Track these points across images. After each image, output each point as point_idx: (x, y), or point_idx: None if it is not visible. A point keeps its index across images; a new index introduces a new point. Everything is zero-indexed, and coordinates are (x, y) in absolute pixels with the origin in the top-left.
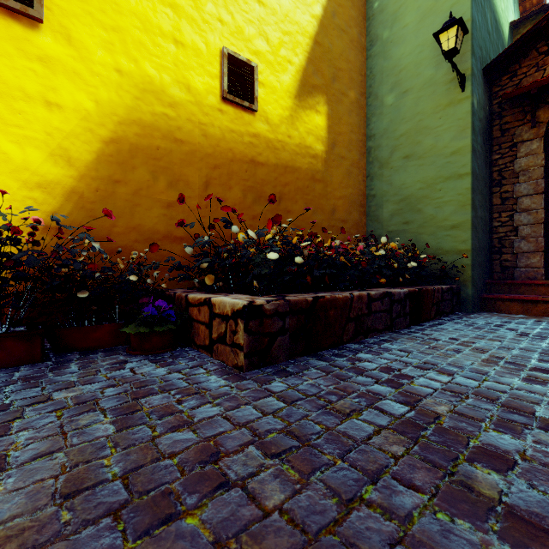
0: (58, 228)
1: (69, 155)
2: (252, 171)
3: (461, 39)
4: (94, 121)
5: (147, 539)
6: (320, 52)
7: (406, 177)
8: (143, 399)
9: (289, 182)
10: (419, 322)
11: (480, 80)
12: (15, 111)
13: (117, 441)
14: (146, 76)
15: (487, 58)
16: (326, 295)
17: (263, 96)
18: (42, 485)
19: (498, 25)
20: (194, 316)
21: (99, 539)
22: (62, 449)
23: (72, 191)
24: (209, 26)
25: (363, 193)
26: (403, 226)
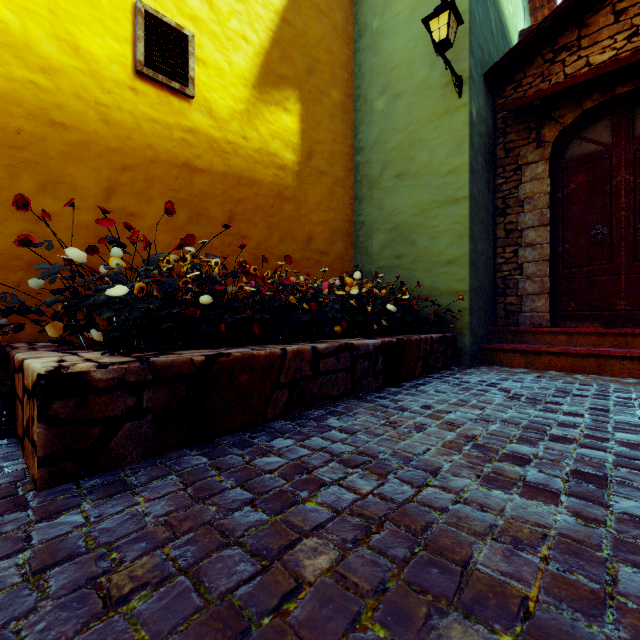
0: None
1: None
2: (186, 178)
3: (454, 29)
4: None
5: None
6: (290, 34)
7: (398, 200)
8: None
9: (244, 198)
10: (398, 383)
11: (481, 87)
12: None
13: None
14: None
15: (490, 64)
16: (235, 352)
17: (204, 79)
18: None
19: (505, 29)
20: (16, 387)
21: None
22: None
23: None
24: None
25: (350, 219)
26: (395, 260)
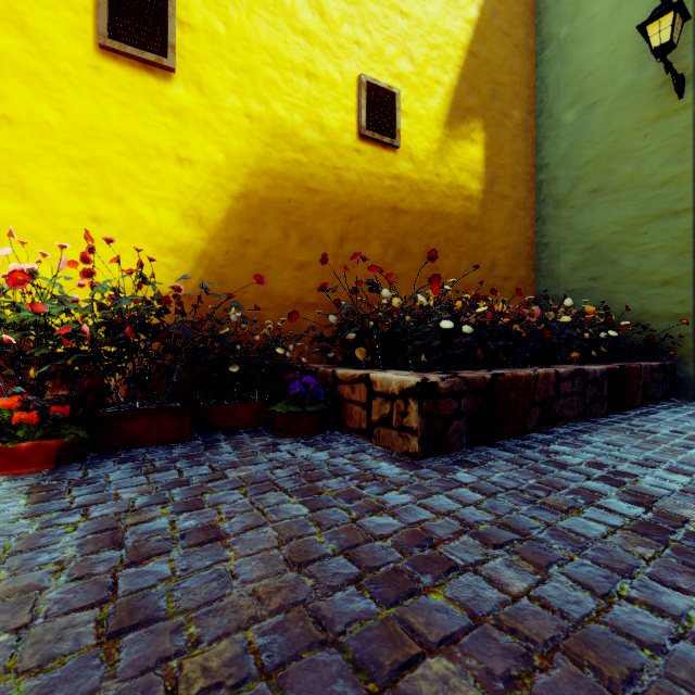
0: (198, 296)
1: (200, 215)
2: (393, 221)
3: (679, 28)
4: (225, 175)
5: (402, 608)
6: (476, 65)
7: (593, 218)
8: (320, 482)
9: (437, 232)
10: (621, 410)
11: None
12: (149, 171)
13: (317, 520)
14: (277, 119)
15: None
16: (505, 372)
17: (407, 128)
18: (269, 553)
19: None
20: (345, 395)
21: (353, 602)
22: (267, 524)
23: (203, 255)
24: (345, 51)
25: (531, 241)
26: (589, 282)
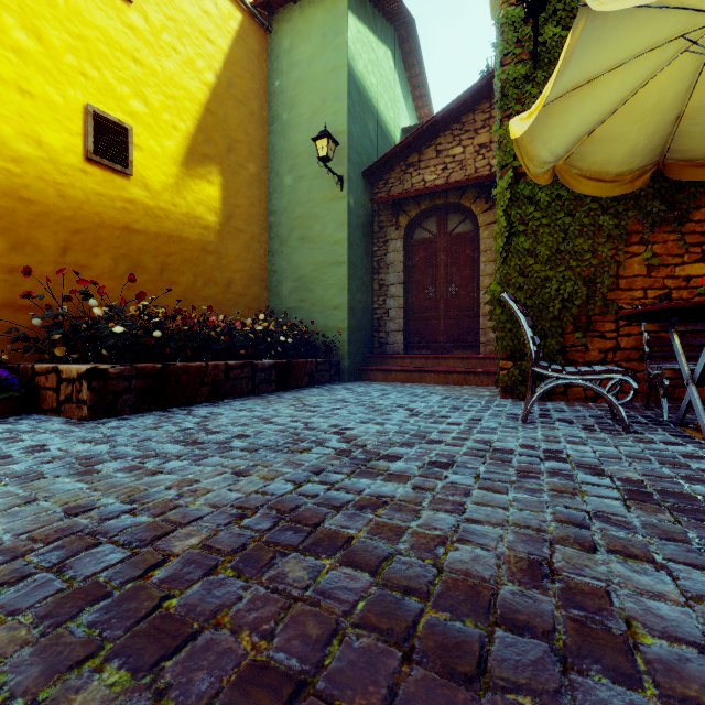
0: None
1: None
2: (126, 238)
3: (333, 149)
4: None
5: None
6: (213, 121)
7: (301, 257)
8: None
9: (174, 252)
10: (289, 389)
11: (359, 182)
12: None
13: None
14: None
15: (369, 162)
16: (178, 363)
17: (141, 160)
18: None
19: (386, 132)
20: (41, 384)
21: None
22: None
23: None
24: (69, 78)
25: (265, 268)
26: (299, 303)
